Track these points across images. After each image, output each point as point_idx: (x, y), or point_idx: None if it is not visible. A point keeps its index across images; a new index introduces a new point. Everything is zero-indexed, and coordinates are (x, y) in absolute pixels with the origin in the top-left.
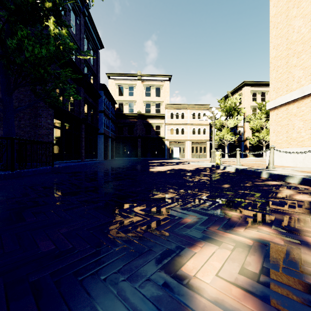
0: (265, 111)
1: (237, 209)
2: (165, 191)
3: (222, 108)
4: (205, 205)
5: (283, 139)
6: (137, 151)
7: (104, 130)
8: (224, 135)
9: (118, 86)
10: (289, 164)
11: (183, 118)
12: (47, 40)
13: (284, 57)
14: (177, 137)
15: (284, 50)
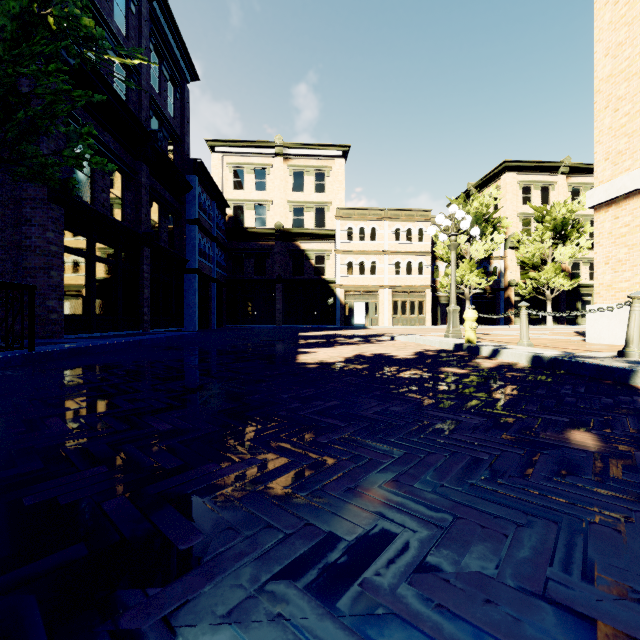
0: (551, 224)
1: None
2: (352, 486)
3: None
4: None
5: (633, 279)
6: (274, 310)
7: (199, 264)
8: (465, 277)
9: (234, 169)
10: None
11: (376, 240)
12: None
13: (638, 73)
14: (361, 280)
15: (636, 55)
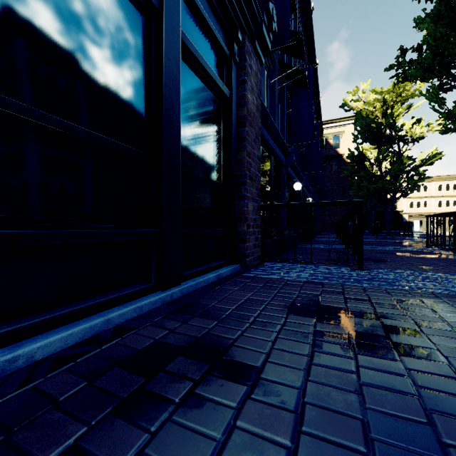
0: None
1: None
2: None
3: None
4: None
5: None
6: None
7: None
8: None
9: None
10: None
11: (426, 191)
12: None
13: None
14: (418, 210)
15: None
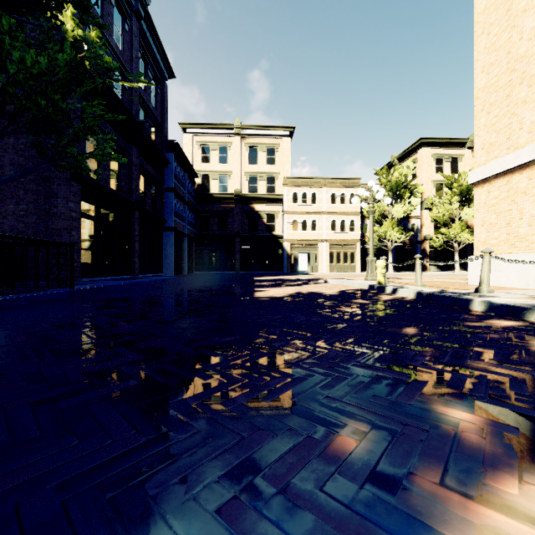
0: (458, 190)
1: (462, 398)
2: (284, 344)
3: (384, 184)
4: (381, 387)
5: (500, 237)
6: (234, 260)
7: (175, 223)
8: (387, 232)
9: (201, 146)
10: (513, 285)
11: (315, 203)
12: (60, 49)
13: (503, 87)
14: (304, 235)
15: (502, 73)
